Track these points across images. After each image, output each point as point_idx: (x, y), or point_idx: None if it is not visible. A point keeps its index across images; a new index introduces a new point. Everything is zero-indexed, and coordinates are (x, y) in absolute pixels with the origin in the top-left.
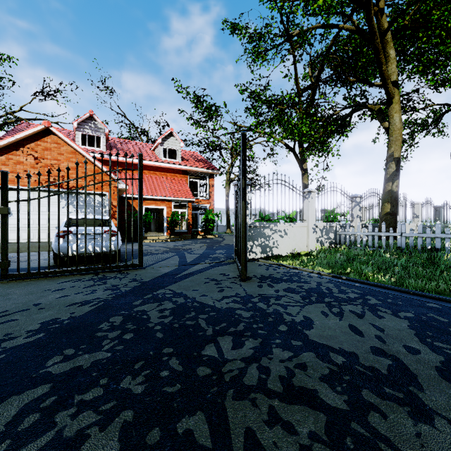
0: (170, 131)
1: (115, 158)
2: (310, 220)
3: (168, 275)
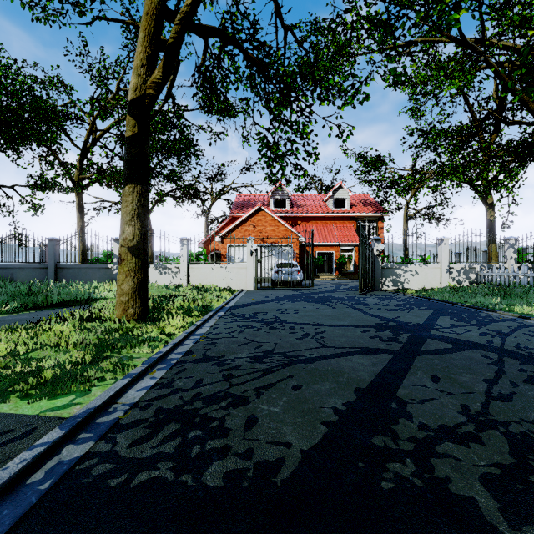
0: (339, 184)
1: (296, 214)
2: (442, 262)
3: (325, 291)
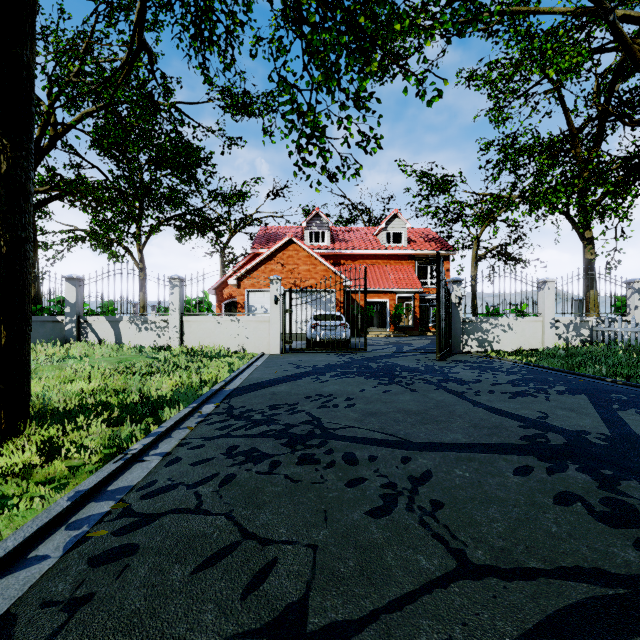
0: (395, 213)
1: (338, 251)
2: (546, 313)
3: (385, 356)
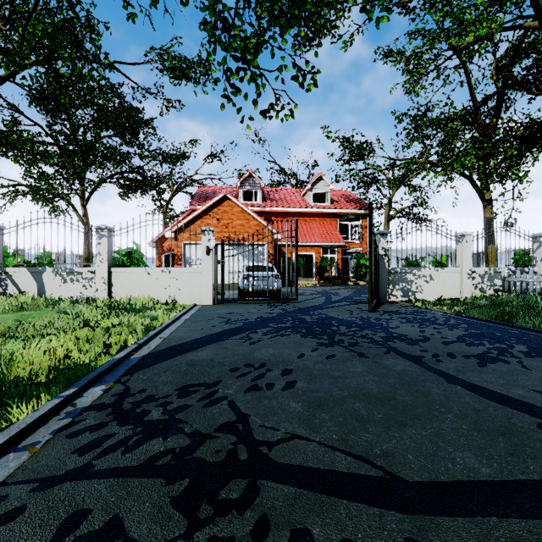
0: (320, 175)
1: (270, 209)
2: (464, 265)
3: (316, 306)
